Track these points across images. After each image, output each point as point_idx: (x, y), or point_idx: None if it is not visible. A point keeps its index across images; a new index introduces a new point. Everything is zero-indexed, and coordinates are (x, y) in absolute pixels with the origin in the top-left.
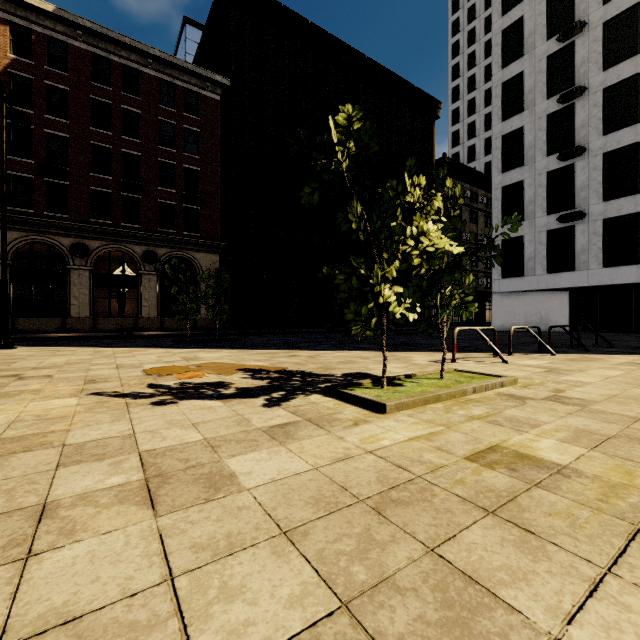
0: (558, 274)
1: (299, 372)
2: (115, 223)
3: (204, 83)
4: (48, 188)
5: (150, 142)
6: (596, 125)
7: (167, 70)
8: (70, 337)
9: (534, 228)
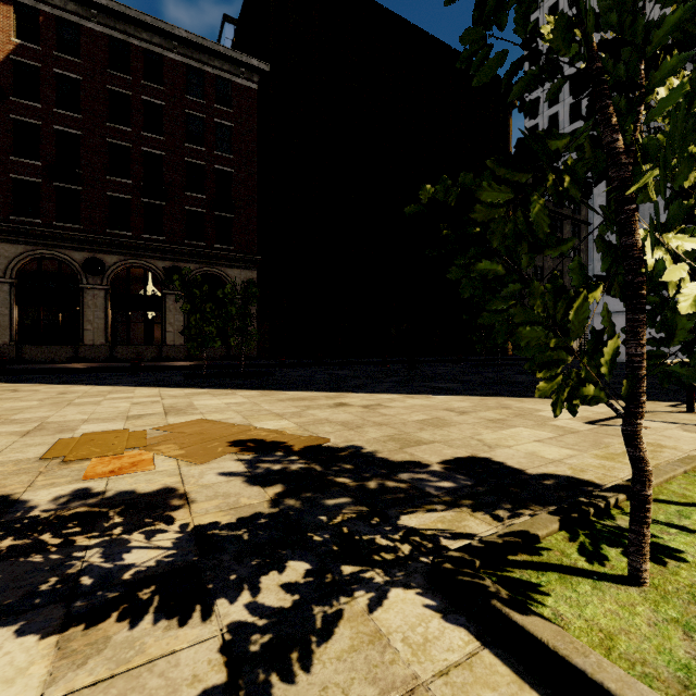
0: None
1: (349, 454)
2: (135, 234)
3: (238, 69)
4: (58, 194)
5: (175, 139)
6: None
7: (195, 54)
8: (75, 368)
9: None
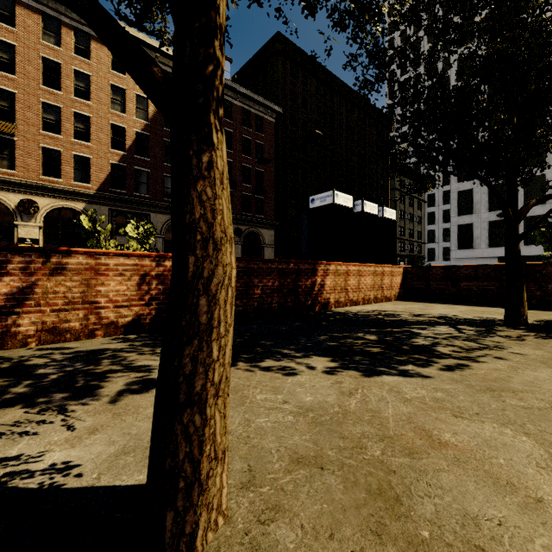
0: (496, 248)
1: None
2: None
3: (266, 110)
4: None
5: (237, 152)
6: None
7: (247, 102)
8: None
9: (480, 219)
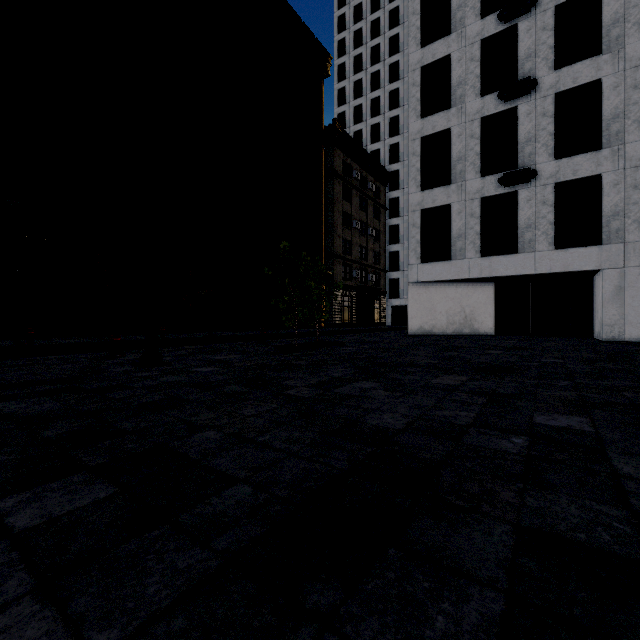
0: (496, 257)
1: None
2: None
3: None
4: None
5: None
6: (546, 55)
7: None
8: None
9: (464, 194)
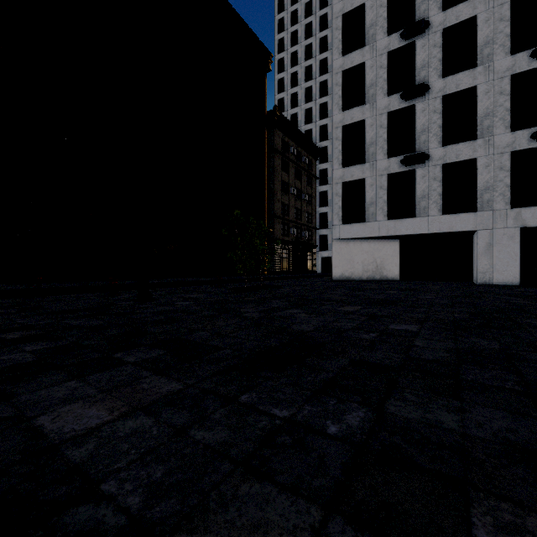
0: (399, 220)
1: None
2: None
3: None
4: None
5: None
6: (436, 66)
7: None
8: None
9: (375, 171)
